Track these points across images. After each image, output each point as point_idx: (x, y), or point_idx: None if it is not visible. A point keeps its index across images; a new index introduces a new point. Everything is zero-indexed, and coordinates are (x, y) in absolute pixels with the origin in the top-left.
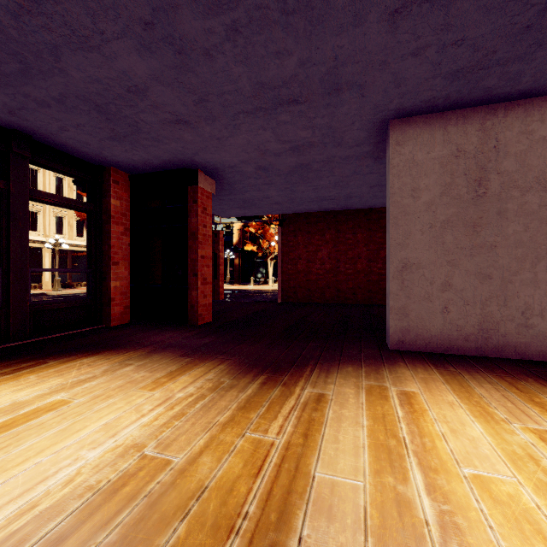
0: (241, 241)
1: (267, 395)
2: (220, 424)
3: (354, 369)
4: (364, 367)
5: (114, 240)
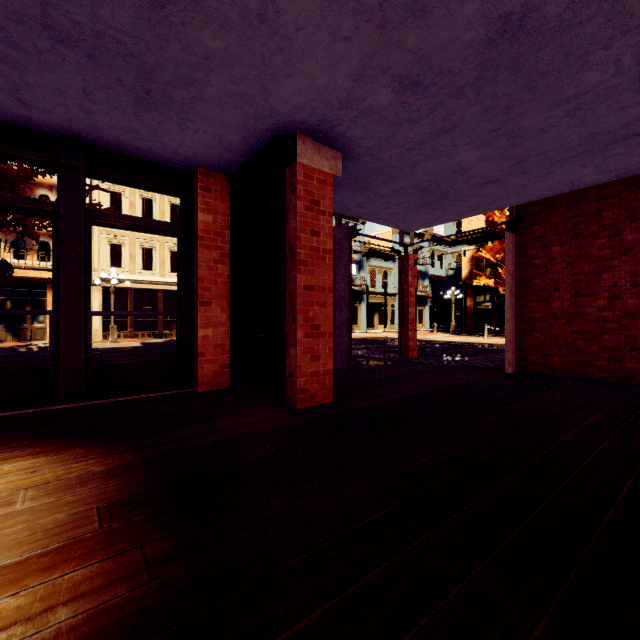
0: (473, 274)
1: None
2: None
3: None
4: None
5: (204, 271)
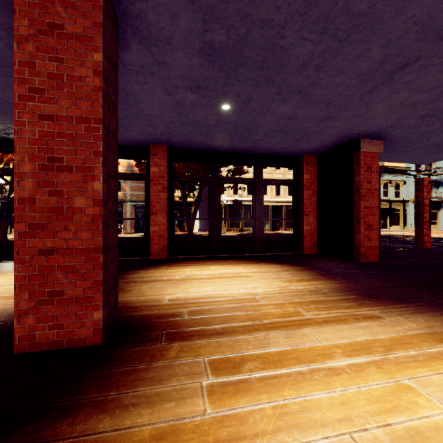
0: None
1: (337, 303)
2: (292, 301)
3: None
4: None
5: (306, 200)
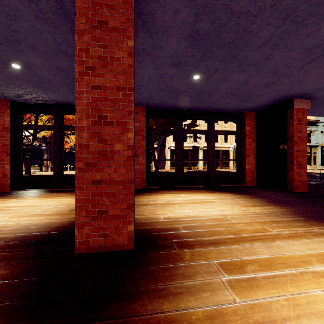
0: None
1: (292, 223)
2: (256, 221)
3: None
4: None
5: (247, 145)
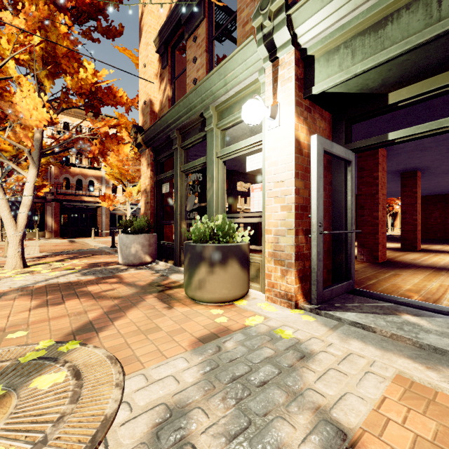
0: None
1: (421, 245)
2: None
3: (443, 245)
4: (446, 245)
5: None
